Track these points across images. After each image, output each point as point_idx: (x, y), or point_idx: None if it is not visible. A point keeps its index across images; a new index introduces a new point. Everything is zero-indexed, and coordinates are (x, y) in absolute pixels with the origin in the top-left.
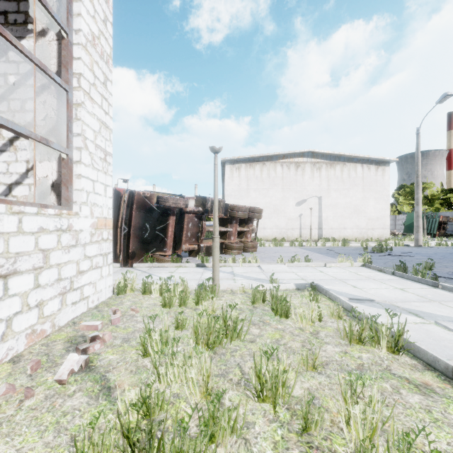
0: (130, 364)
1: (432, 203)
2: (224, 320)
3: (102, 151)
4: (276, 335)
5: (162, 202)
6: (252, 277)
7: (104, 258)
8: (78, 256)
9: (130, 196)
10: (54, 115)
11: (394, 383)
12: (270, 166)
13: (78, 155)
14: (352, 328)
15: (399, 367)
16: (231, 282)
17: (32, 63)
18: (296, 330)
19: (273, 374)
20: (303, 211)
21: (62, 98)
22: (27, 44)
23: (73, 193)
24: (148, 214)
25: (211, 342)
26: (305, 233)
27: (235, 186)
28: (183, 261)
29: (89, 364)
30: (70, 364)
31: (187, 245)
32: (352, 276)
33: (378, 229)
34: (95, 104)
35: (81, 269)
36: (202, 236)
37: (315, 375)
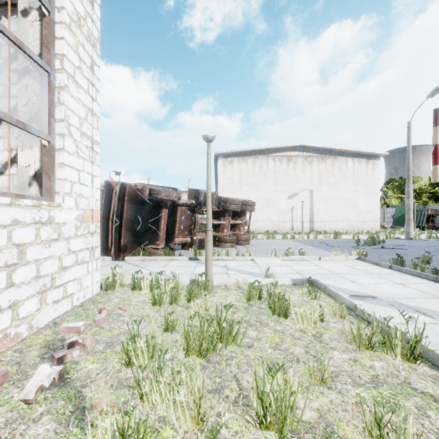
0: (111, 375)
1: (420, 196)
2: (218, 323)
3: (89, 139)
4: (275, 339)
5: (154, 194)
6: (246, 271)
7: (91, 253)
8: (61, 251)
9: (122, 188)
10: (36, 100)
11: (418, 401)
12: (262, 160)
13: (61, 142)
14: (360, 332)
15: (419, 379)
16: (224, 276)
17: (6, 38)
18: (296, 332)
19: (278, 395)
20: (294, 204)
21: (43, 80)
22: (10, 27)
23: (55, 183)
24: (140, 207)
25: (204, 349)
26: (297, 226)
27: (228, 179)
28: (176, 254)
29: (64, 376)
30: (39, 378)
31: (180, 238)
32: (348, 270)
33: (368, 222)
34: (80, 89)
35: (64, 264)
36: (195, 228)
37: (324, 391)
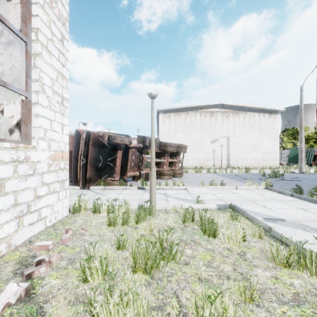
0: (70, 291)
1: (307, 141)
2: (161, 244)
3: (60, 96)
4: (207, 257)
5: (112, 139)
6: (181, 197)
7: (61, 184)
8: (36, 183)
9: (87, 135)
10: (18, 66)
11: None
12: (191, 115)
13: (36, 97)
14: (279, 252)
15: None
16: (164, 202)
17: None
18: (224, 250)
19: None
20: (216, 147)
21: (22, 48)
22: None
23: (31, 130)
24: (101, 149)
25: (148, 268)
26: (217, 163)
27: (166, 129)
28: (128, 184)
29: (30, 292)
30: (6, 296)
31: (131, 173)
32: (259, 197)
33: (270, 160)
34: (52, 56)
35: (39, 194)
36: (142, 165)
37: (253, 308)
